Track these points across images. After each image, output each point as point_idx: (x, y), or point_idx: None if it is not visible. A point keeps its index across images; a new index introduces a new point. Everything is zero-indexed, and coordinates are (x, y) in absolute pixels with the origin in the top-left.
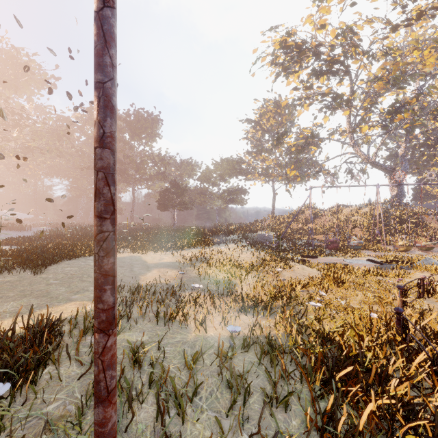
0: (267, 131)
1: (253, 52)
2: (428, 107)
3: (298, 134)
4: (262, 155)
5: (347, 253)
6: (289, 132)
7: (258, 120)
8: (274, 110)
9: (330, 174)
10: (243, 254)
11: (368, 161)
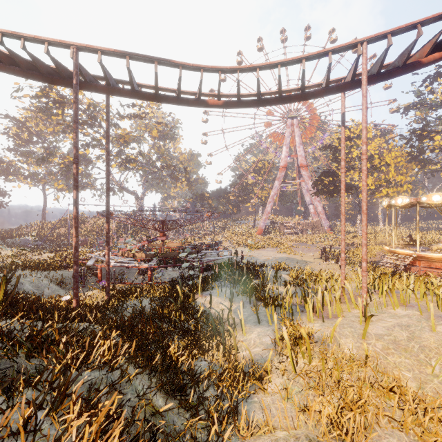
0: (36, 134)
1: (15, 83)
2: (152, 159)
3: (63, 158)
4: (29, 159)
5: (89, 247)
6: (54, 155)
7: (24, 120)
8: (45, 117)
9: (98, 189)
10: (4, 251)
11: (119, 186)
